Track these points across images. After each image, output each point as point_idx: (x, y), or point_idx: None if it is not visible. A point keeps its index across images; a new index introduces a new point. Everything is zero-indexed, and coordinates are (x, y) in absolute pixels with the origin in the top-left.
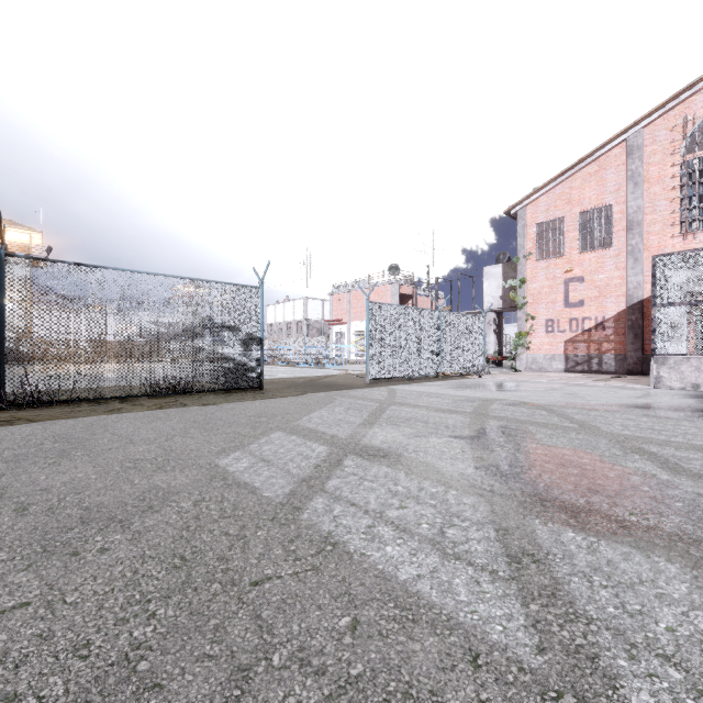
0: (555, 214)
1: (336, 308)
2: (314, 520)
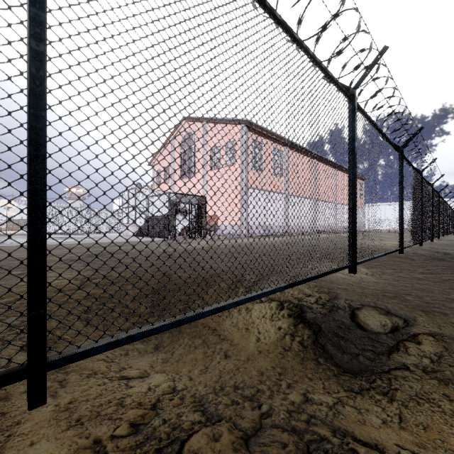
0: (159, 167)
1: None
2: None
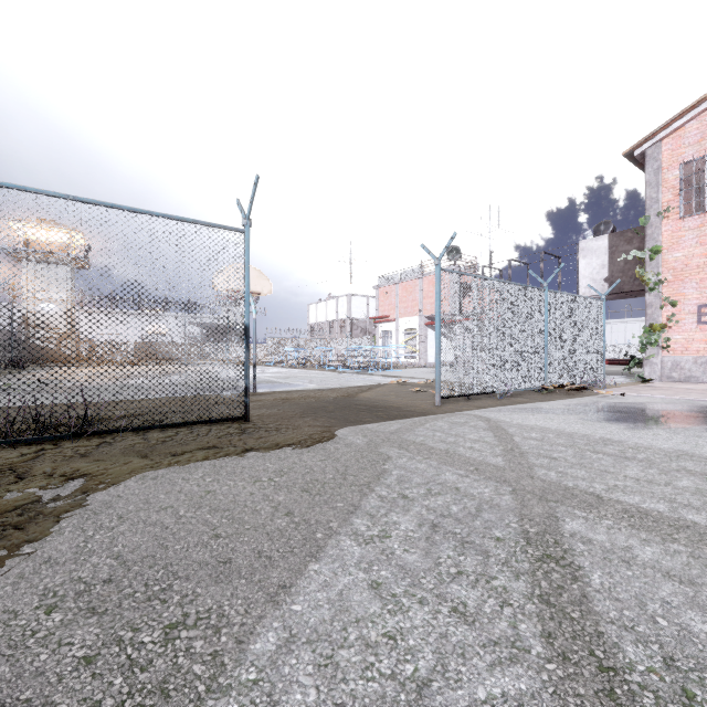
0: None
1: (383, 302)
2: None
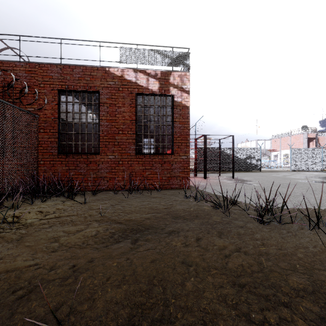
0: None
1: (273, 144)
2: (285, 177)
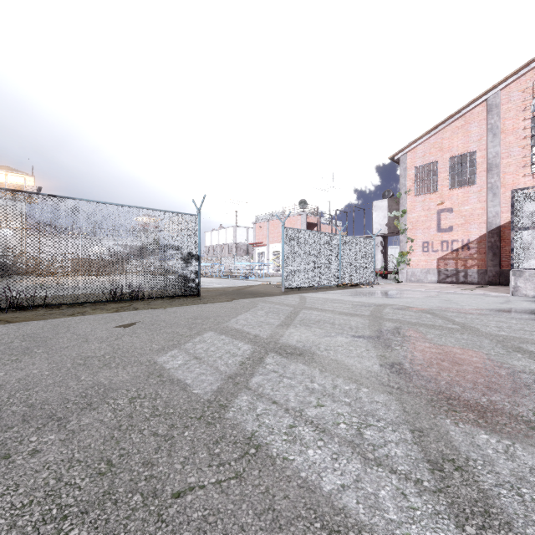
0: (429, 159)
1: (258, 233)
2: (238, 418)
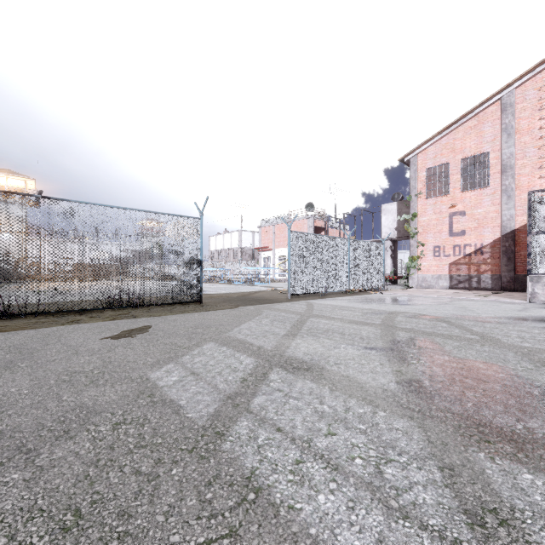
0: (441, 161)
1: (264, 238)
2: (237, 451)
